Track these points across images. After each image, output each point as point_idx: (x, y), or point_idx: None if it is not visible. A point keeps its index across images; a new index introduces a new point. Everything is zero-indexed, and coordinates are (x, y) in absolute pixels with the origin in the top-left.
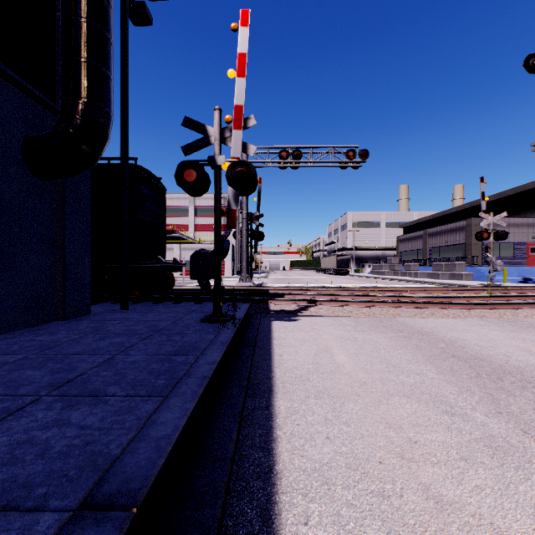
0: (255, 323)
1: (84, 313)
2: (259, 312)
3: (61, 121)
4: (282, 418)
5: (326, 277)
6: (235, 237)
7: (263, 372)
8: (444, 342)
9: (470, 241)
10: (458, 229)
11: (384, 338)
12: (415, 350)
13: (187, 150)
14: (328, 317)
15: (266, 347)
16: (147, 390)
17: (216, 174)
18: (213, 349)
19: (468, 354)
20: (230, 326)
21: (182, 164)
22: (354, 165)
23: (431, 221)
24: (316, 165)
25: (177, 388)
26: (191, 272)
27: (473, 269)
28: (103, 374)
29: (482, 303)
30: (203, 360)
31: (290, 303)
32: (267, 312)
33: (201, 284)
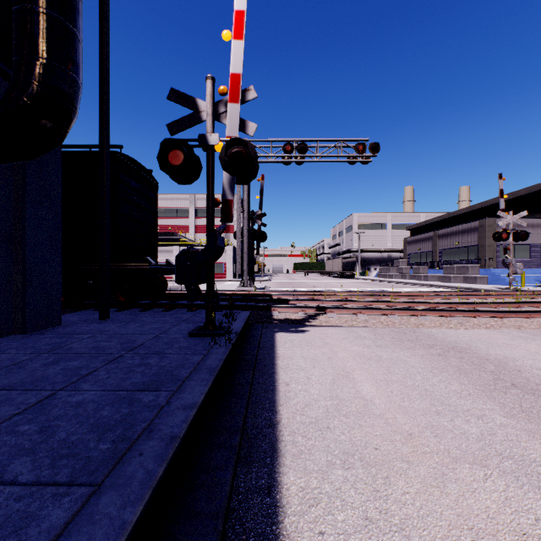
0: (255, 335)
1: (51, 323)
2: (261, 321)
3: (12, 86)
4: (295, 516)
5: (331, 280)
6: (235, 238)
7: (264, 413)
8: (491, 363)
9: (483, 242)
10: (470, 230)
11: (414, 356)
12: (460, 376)
13: (174, 129)
14: (341, 327)
15: (268, 370)
16: (73, 469)
17: (207, 156)
18: (196, 379)
19: (531, 381)
20: (223, 342)
21: (166, 143)
22: (364, 160)
23: (440, 223)
24: (323, 160)
25: (122, 464)
26: (178, 275)
27: (487, 272)
28: (21, 430)
29: (516, 311)
30: (178, 402)
31: (296, 311)
32: (270, 321)
33: (188, 290)
